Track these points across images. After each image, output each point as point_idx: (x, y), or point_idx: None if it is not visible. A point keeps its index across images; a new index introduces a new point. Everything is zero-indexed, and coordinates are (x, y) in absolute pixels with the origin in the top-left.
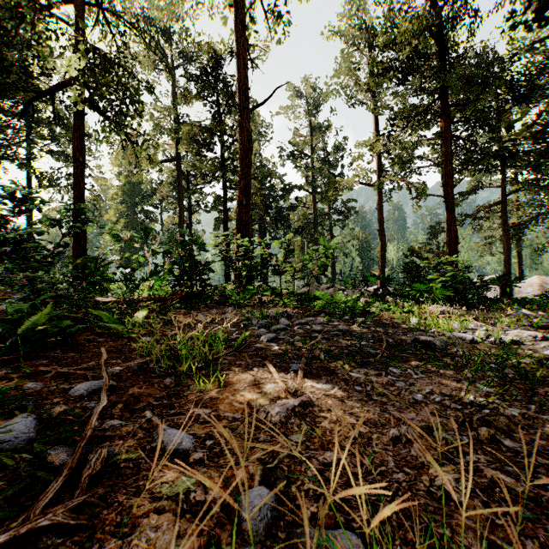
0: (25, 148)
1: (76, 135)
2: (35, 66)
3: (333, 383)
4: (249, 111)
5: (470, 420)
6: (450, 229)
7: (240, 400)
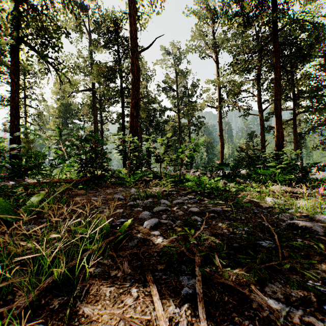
0: None
1: (13, 62)
2: None
3: None
4: (138, 53)
5: None
6: (278, 131)
7: None
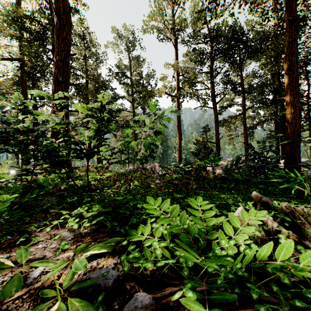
0: None
1: None
2: None
3: None
4: None
5: None
6: (294, 105)
7: None
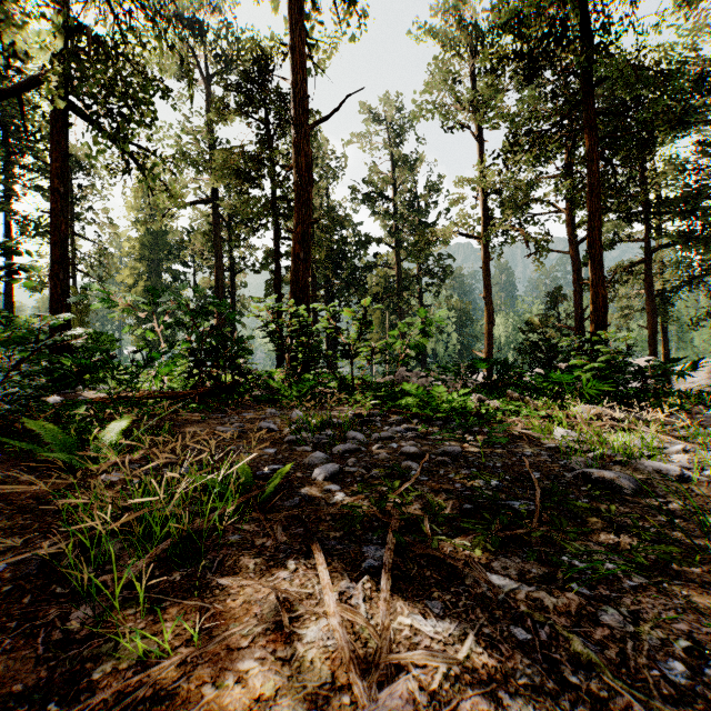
0: (2, 183)
1: (55, 154)
2: None
3: (459, 614)
4: (308, 127)
5: None
6: (597, 292)
7: (230, 702)
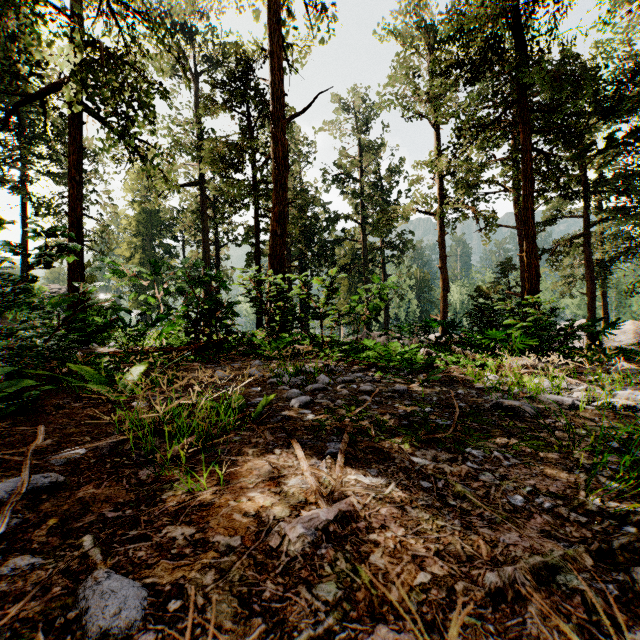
0: (19, 169)
1: (72, 148)
2: (23, 64)
3: (387, 475)
4: (284, 121)
5: (609, 548)
6: (530, 263)
7: (246, 508)
